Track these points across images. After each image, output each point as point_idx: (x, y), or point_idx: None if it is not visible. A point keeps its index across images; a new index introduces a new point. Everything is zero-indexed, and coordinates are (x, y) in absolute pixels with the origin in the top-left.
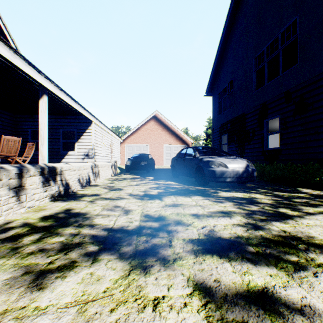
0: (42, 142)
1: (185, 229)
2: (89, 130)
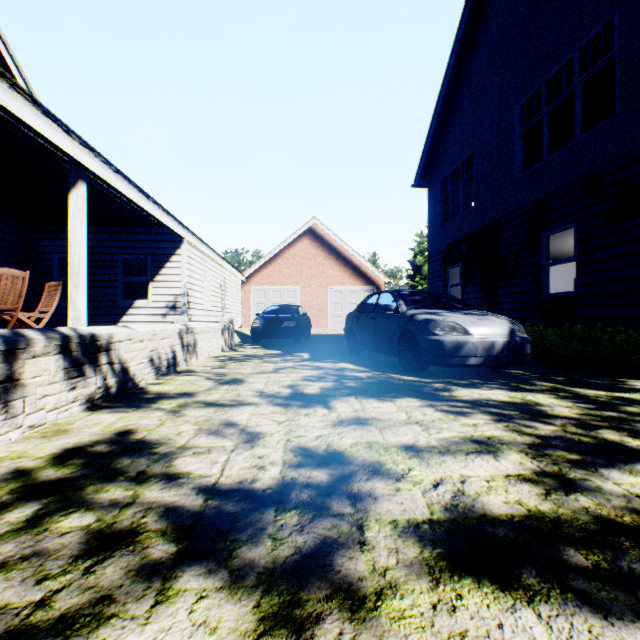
0: (75, 281)
1: (395, 491)
2: (176, 258)
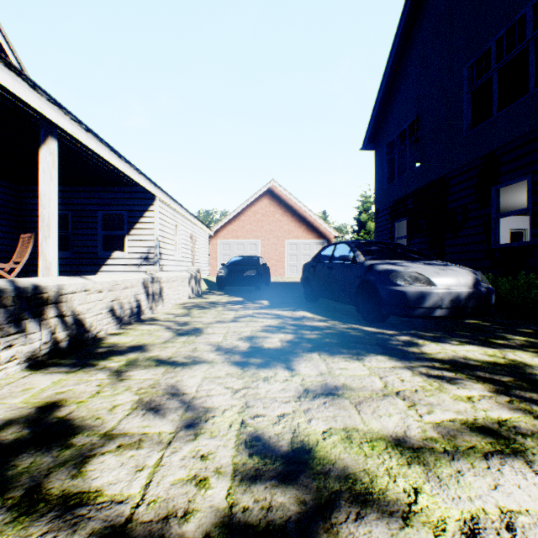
0: (45, 233)
1: None
2: (149, 213)
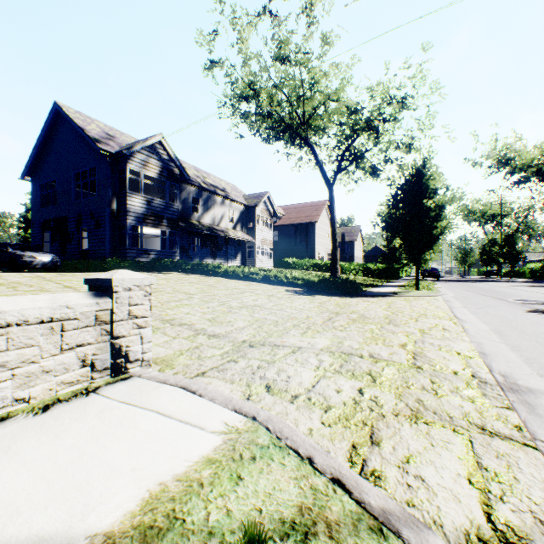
0: None
1: None
2: None
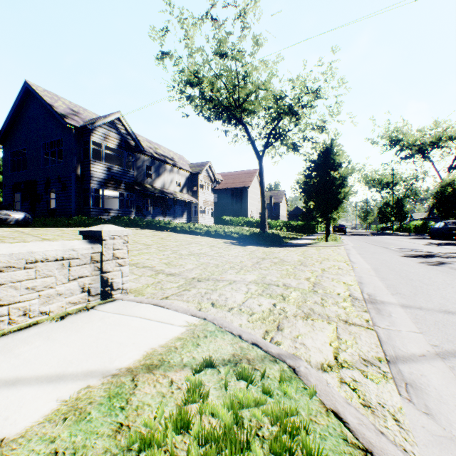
0: None
1: None
2: None
